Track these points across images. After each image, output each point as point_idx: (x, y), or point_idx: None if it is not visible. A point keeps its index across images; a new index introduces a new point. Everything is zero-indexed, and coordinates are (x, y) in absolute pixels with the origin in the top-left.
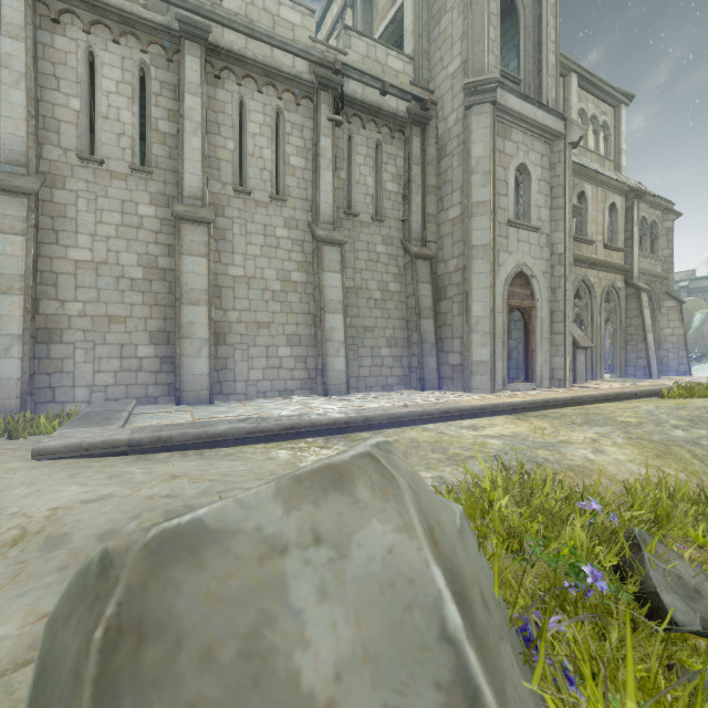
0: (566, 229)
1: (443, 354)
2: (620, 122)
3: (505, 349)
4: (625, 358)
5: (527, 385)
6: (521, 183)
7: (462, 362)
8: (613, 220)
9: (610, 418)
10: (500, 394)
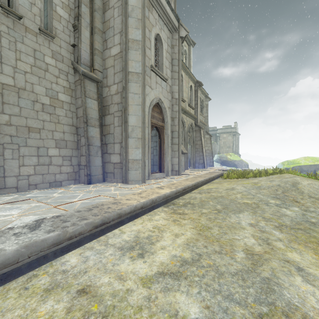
0: (179, 85)
1: (107, 155)
2: (190, 53)
3: (149, 151)
4: (195, 159)
5: (160, 175)
6: (157, 48)
7: (121, 160)
8: (191, 94)
9: (233, 201)
10: (148, 183)
